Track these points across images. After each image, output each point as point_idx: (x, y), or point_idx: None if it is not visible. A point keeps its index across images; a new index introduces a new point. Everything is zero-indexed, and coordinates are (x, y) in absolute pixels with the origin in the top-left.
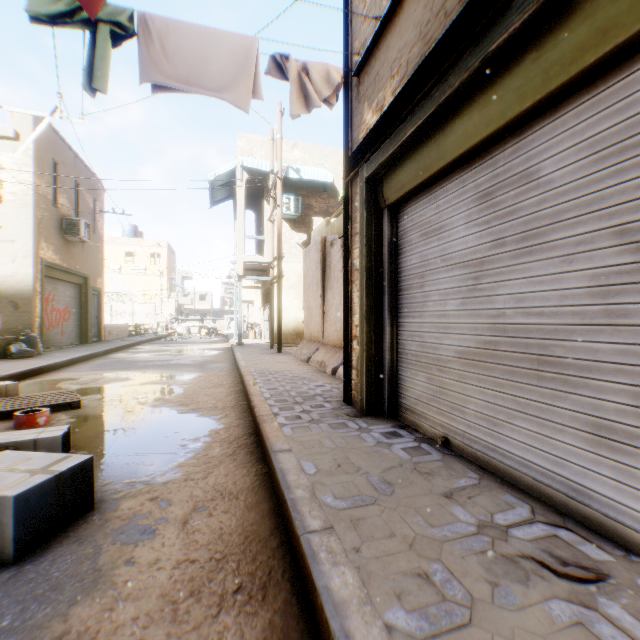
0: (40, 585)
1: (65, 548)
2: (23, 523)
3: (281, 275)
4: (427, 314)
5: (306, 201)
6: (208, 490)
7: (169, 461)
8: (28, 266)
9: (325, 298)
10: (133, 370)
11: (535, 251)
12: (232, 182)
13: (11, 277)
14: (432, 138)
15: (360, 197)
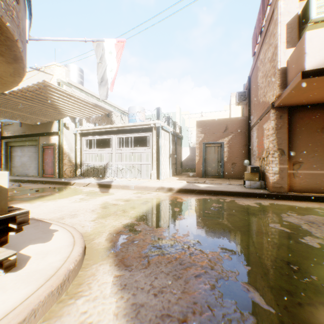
0: None
1: None
2: None
3: None
4: (16, 161)
5: None
6: None
7: None
8: None
9: None
10: None
11: (25, 156)
12: None
13: None
14: (16, 142)
15: (5, 144)
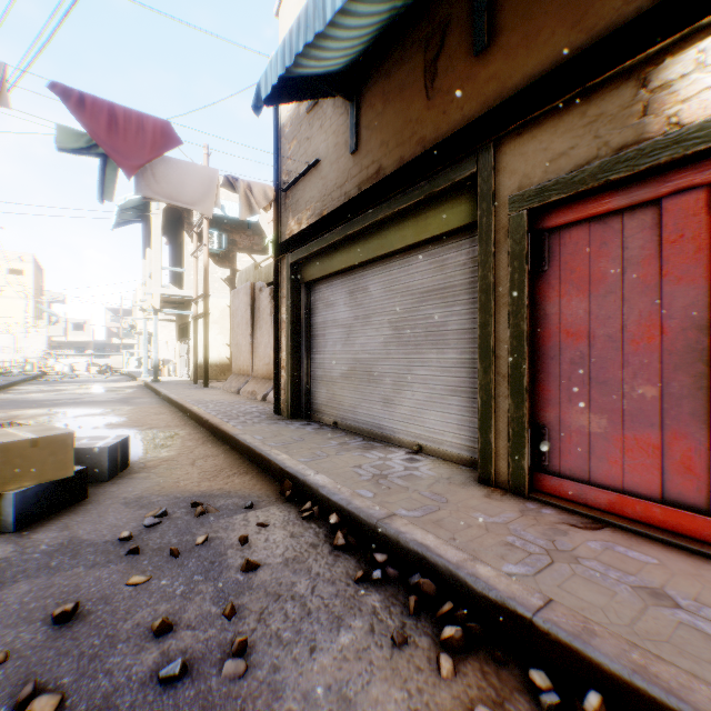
0: (134, 483)
1: (132, 476)
2: (111, 462)
3: (208, 312)
4: (327, 352)
5: (230, 236)
6: (198, 456)
7: (159, 449)
8: None
9: (254, 336)
10: (48, 407)
11: (368, 325)
12: (144, 205)
13: None
14: (328, 255)
15: (287, 274)
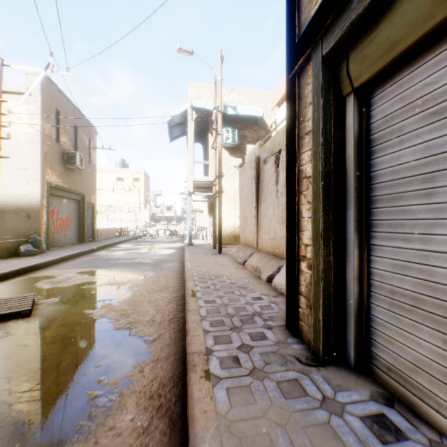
0: None
1: None
2: None
3: (221, 190)
4: (443, 239)
5: (241, 133)
6: None
7: (58, 440)
8: (37, 187)
9: (259, 209)
10: (102, 268)
11: None
12: (185, 122)
13: (25, 195)
14: None
15: (313, 85)
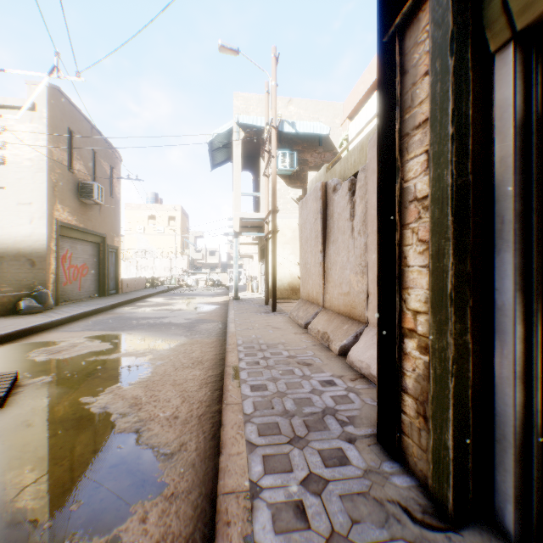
0: None
1: None
2: None
3: (276, 230)
4: None
5: (301, 156)
6: None
7: None
8: (43, 226)
9: (326, 254)
10: (121, 331)
11: None
12: (230, 144)
13: (28, 237)
14: None
15: (433, 40)
